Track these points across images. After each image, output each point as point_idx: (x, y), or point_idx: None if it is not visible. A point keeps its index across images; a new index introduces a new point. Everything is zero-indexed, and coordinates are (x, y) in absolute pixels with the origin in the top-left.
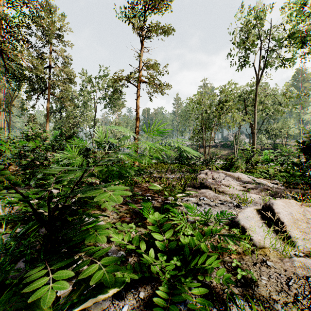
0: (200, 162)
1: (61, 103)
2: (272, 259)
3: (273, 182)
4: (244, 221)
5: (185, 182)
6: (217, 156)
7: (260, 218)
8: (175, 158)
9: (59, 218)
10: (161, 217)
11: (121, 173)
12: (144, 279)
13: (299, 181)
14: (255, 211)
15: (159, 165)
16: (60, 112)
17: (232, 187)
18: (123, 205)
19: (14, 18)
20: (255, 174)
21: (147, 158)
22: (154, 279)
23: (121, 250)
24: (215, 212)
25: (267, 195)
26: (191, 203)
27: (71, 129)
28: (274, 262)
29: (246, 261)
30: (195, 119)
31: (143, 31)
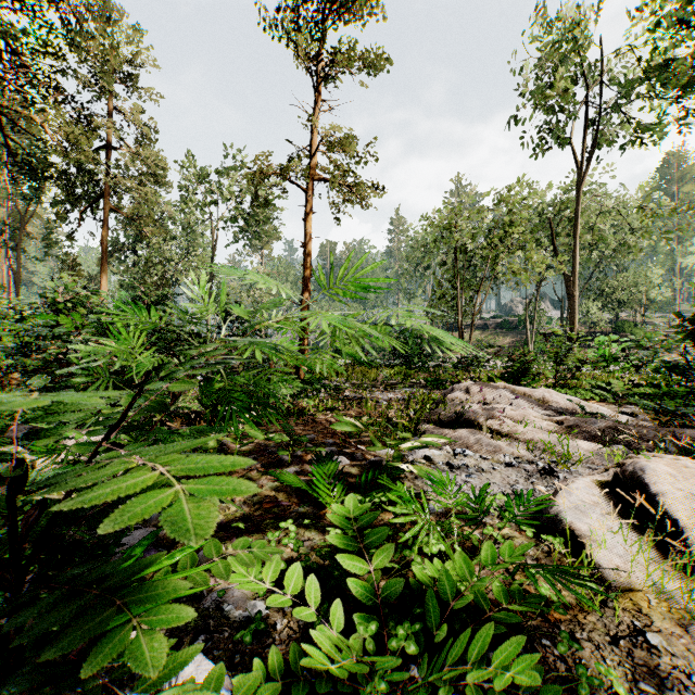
0: (451, 363)
1: (136, 230)
2: (659, 624)
3: (624, 412)
4: (572, 515)
5: (418, 412)
6: (488, 350)
7: (610, 506)
8: (394, 354)
9: (58, 537)
10: (361, 510)
11: (257, 396)
12: (315, 691)
13: (690, 410)
14: (597, 488)
15: (357, 370)
16: (135, 250)
17: (531, 423)
18: (269, 468)
19: (24, 34)
20: (580, 391)
21: (327, 356)
22: (343, 690)
23: (258, 596)
24: (493, 486)
25: (617, 442)
26: (435, 463)
27: (158, 287)
28: (666, 633)
29: (590, 630)
30: (439, 264)
31: (319, 62)
